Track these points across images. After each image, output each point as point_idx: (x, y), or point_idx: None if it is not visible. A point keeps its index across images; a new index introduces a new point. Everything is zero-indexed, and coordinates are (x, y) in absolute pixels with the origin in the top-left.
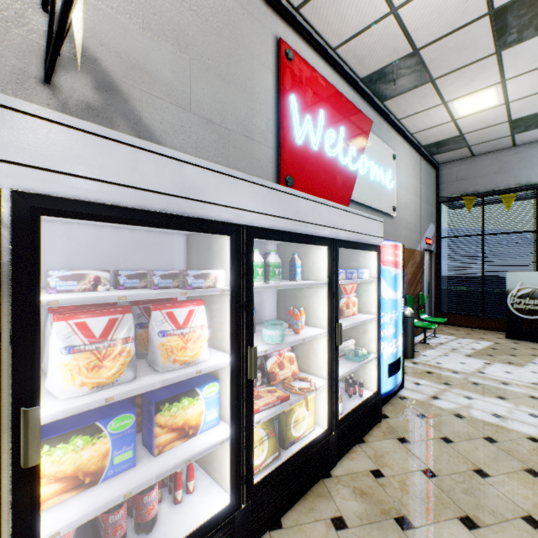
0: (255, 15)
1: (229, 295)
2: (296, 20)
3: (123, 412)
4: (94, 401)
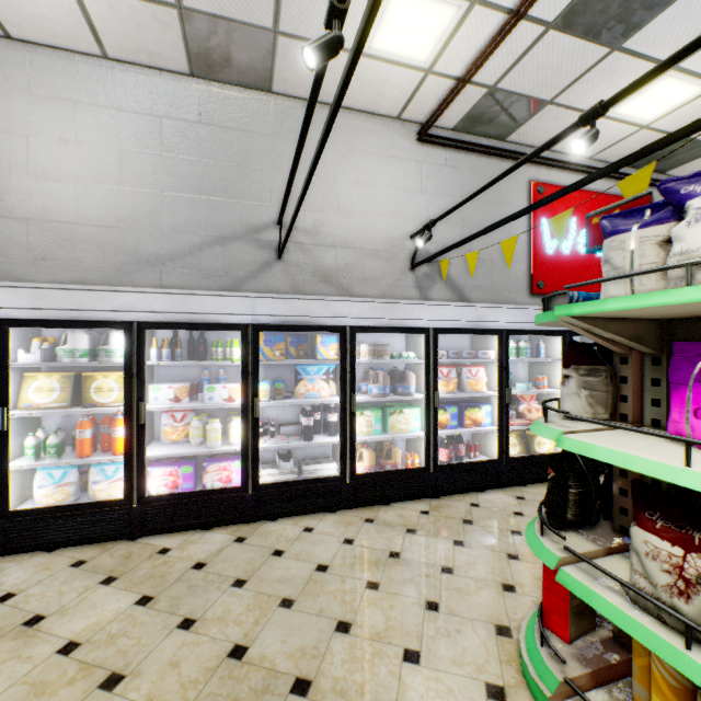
0: (512, 176)
1: (496, 363)
2: (547, 159)
3: (453, 406)
4: (449, 395)
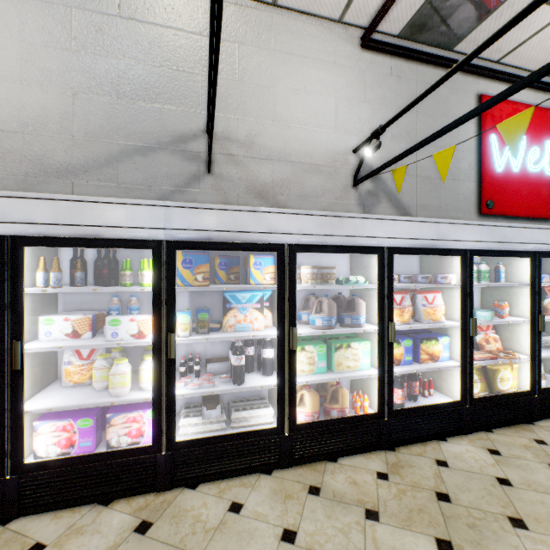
0: (459, 89)
1: (456, 289)
2: (496, 72)
3: (407, 338)
4: (405, 327)
